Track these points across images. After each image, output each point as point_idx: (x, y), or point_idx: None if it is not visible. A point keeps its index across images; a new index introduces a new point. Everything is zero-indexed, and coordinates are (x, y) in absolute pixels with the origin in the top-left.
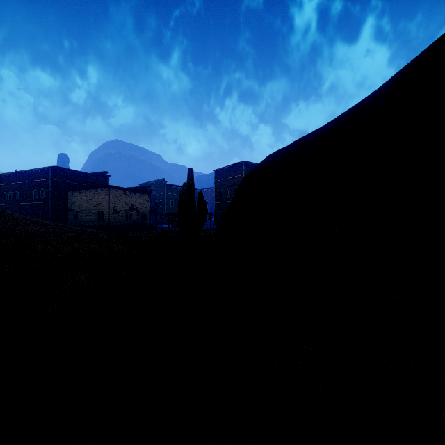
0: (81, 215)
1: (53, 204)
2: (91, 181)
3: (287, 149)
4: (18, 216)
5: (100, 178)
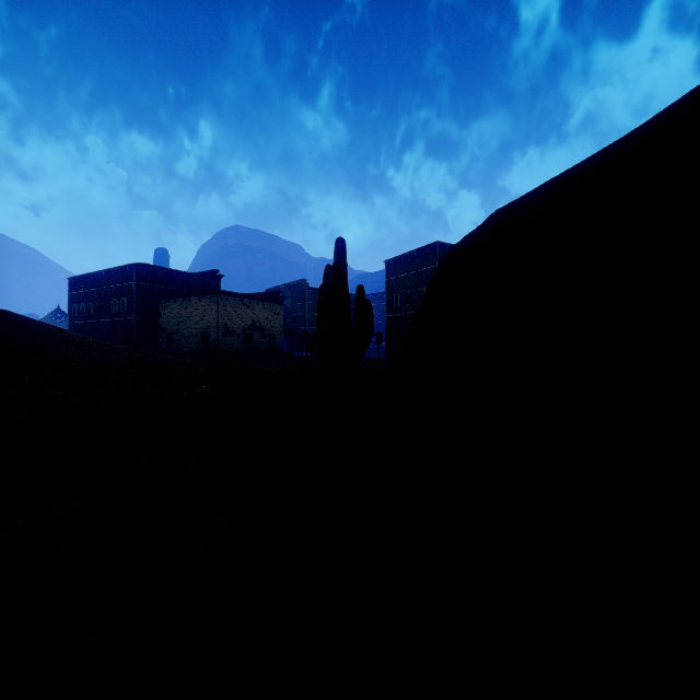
0: (177, 337)
1: (138, 320)
2: (194, 284)
3: (540, 191)
4: (80, 338)
5: (207, 280)
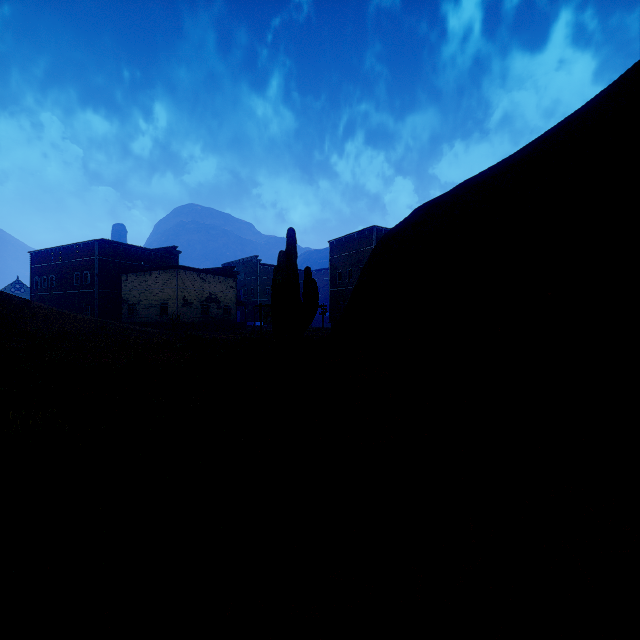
0: (138, 308)
1: (100, 292)
2: (153, 259)
3: (450, 194)
4: (48, 309)
5: (166, 255)
